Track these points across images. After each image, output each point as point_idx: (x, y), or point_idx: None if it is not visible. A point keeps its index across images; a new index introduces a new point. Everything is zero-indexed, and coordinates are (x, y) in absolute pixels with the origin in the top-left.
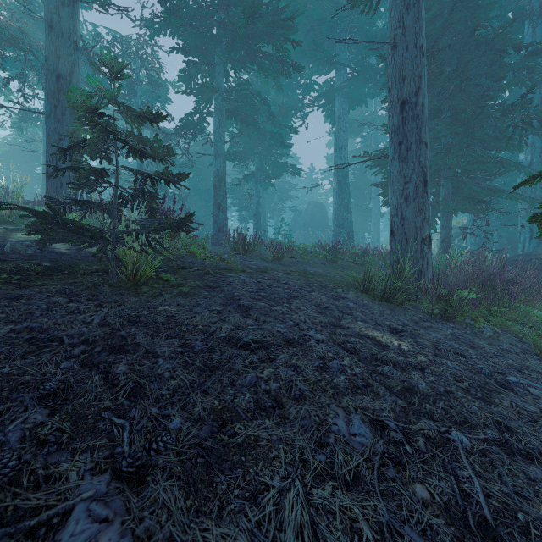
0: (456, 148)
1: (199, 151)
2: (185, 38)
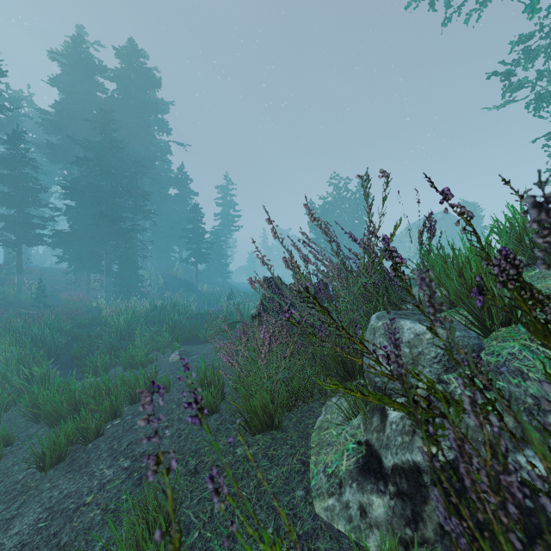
0: None
1: None
2: None
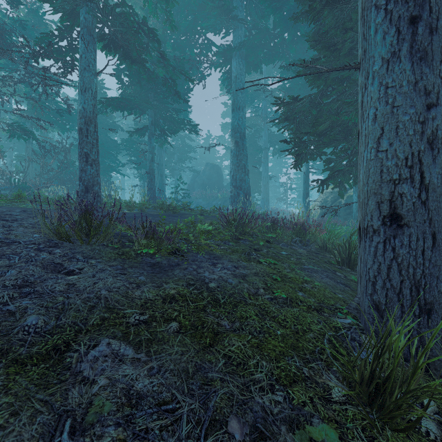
0: None
1: None
2: None
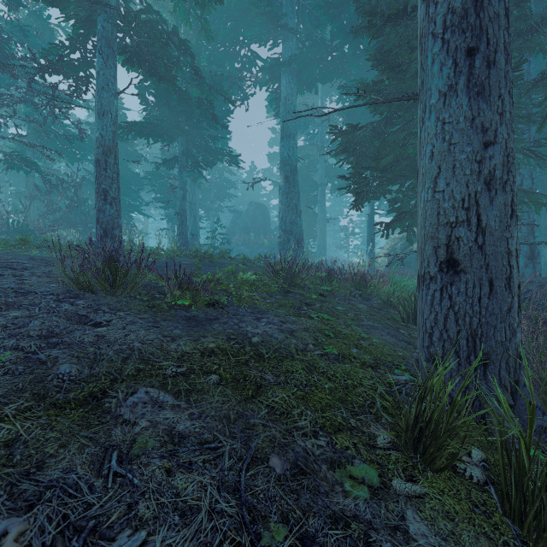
0: None
1: None
2: None
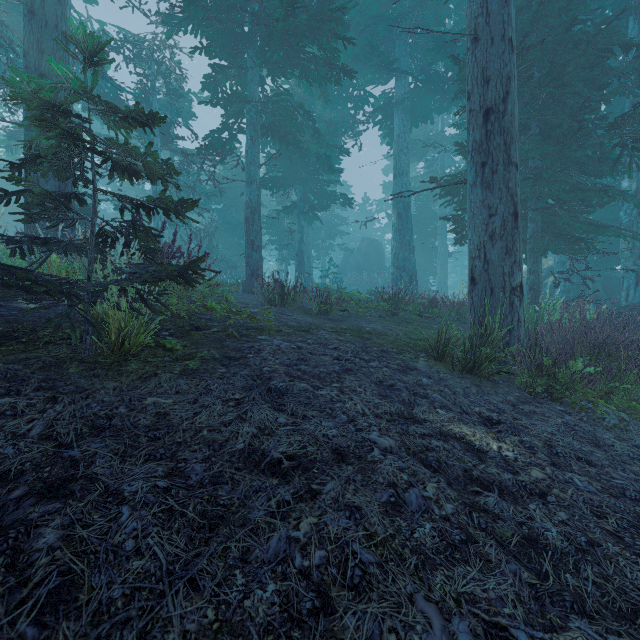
0: (550, 172)
1: (230, 177)
2: (210, 35)
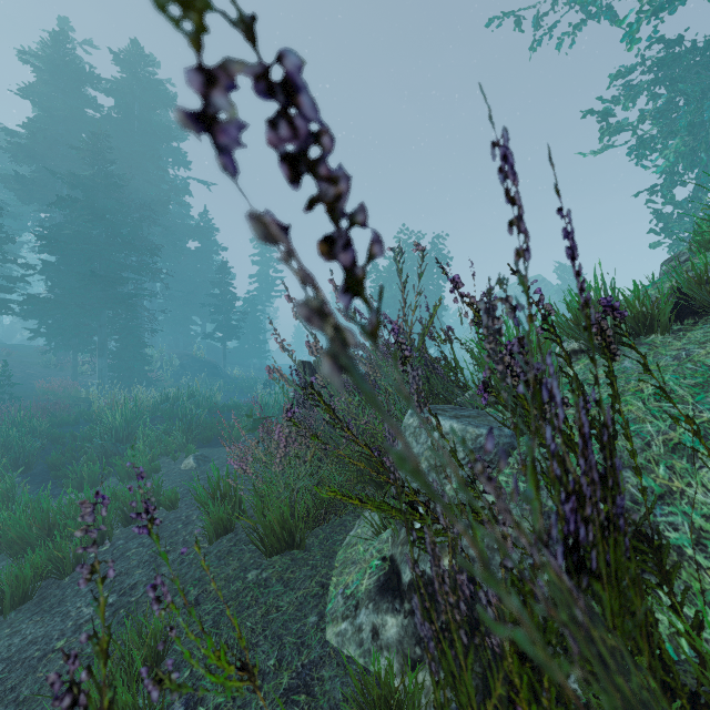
0: None
1: None
2: None
